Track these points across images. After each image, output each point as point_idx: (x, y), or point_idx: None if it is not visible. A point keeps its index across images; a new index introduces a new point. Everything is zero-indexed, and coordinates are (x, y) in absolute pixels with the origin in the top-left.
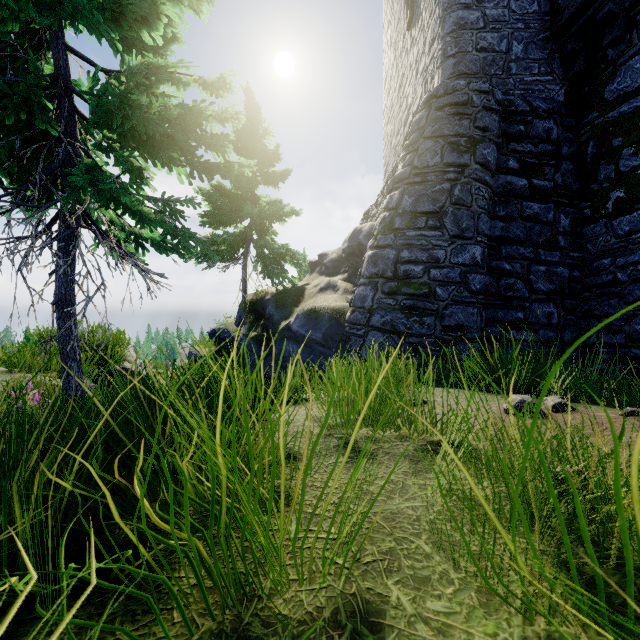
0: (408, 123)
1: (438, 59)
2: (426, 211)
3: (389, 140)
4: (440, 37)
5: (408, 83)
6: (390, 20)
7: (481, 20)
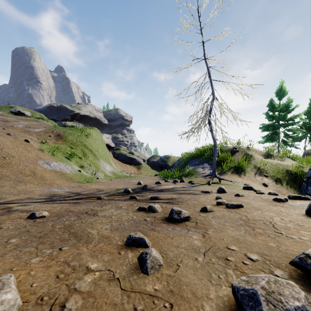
0: None
1: None
2: None
3: None
4: None
5: None
6: None
7: None
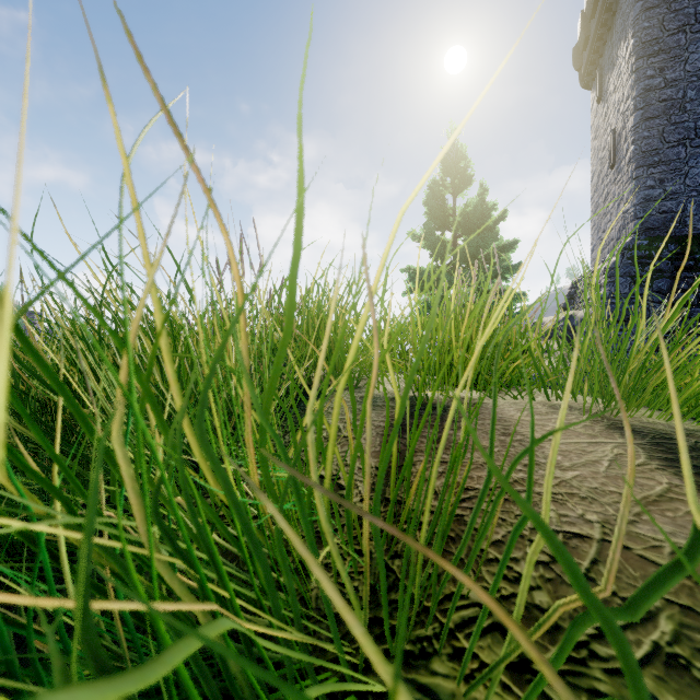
0: (611, 233)
1: (631, 217)
2: (618, 321)
3: (596, 228)
4: (632, 204)
5: (611, 205)
6: (597, 136)
7: (662, 194)
